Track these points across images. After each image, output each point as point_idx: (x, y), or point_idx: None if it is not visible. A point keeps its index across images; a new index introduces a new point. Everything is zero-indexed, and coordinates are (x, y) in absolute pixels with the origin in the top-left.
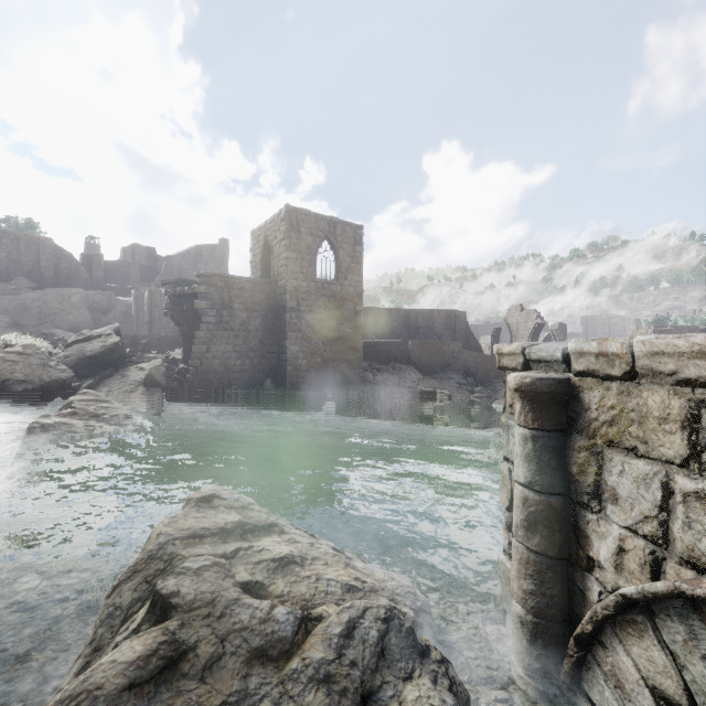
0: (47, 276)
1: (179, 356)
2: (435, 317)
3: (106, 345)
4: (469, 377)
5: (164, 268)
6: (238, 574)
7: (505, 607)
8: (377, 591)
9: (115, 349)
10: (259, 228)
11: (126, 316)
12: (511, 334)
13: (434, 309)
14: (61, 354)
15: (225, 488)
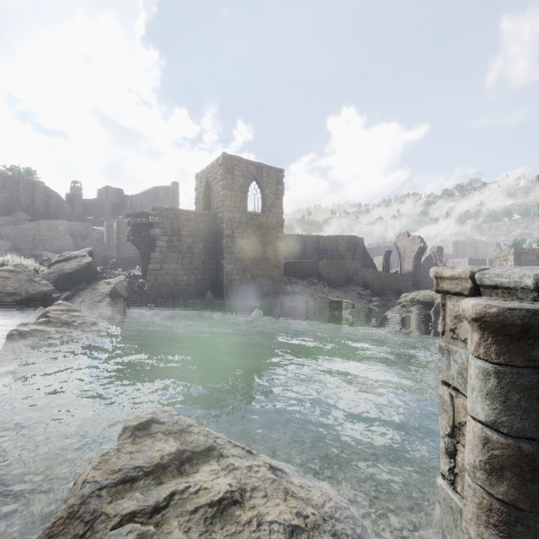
0: (40, 211)
1: (139, 273)
2: (339, 241)
3: (81, 264)
4: (367, 289)
5: (130, 204)
6: (171, 534)
7: (446, 535)
8: (320, 527)
9: (88, 267)
10: (202, 172)
11: (100, 241)
12: (399, 255)
13: (338, 235)
14: (45, 271)
15: (164, 409)
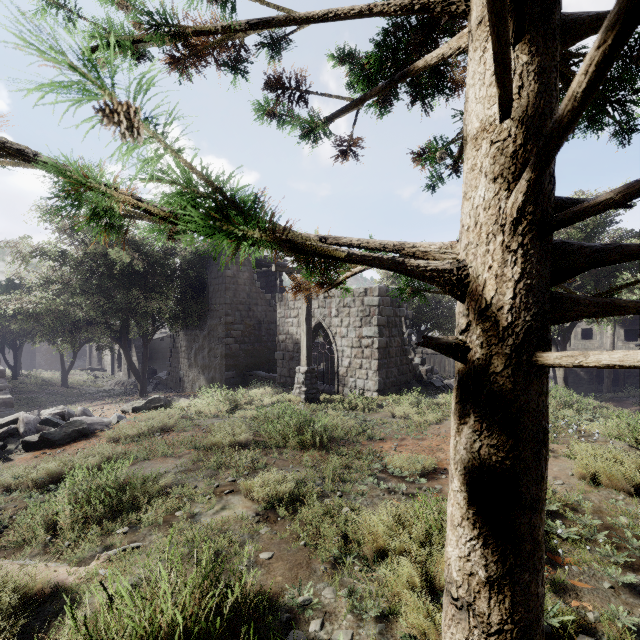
0: None
1: None
2: None
3: None
4: None
5: None
6: None
7: None
8: None
9: None
10: None
11: None
12: None
13: None
14: None
15: None
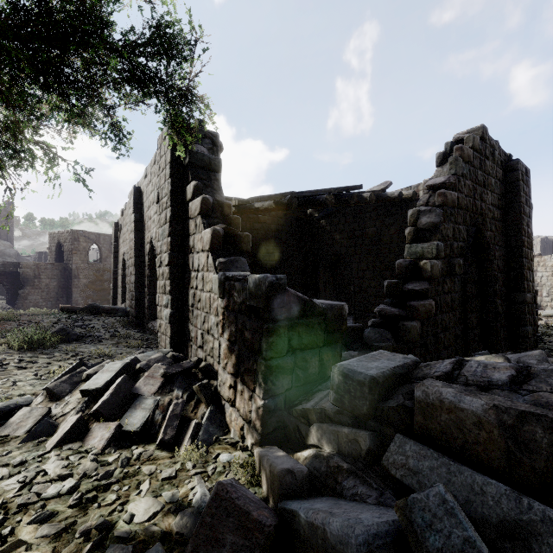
0: None
1: (0, 301)
2: None
3: None
4: None
5: None
6: None
7: None
8: None
9: None
10: (54, 233)
11: None
12: None
13: None
14: None
15: None
